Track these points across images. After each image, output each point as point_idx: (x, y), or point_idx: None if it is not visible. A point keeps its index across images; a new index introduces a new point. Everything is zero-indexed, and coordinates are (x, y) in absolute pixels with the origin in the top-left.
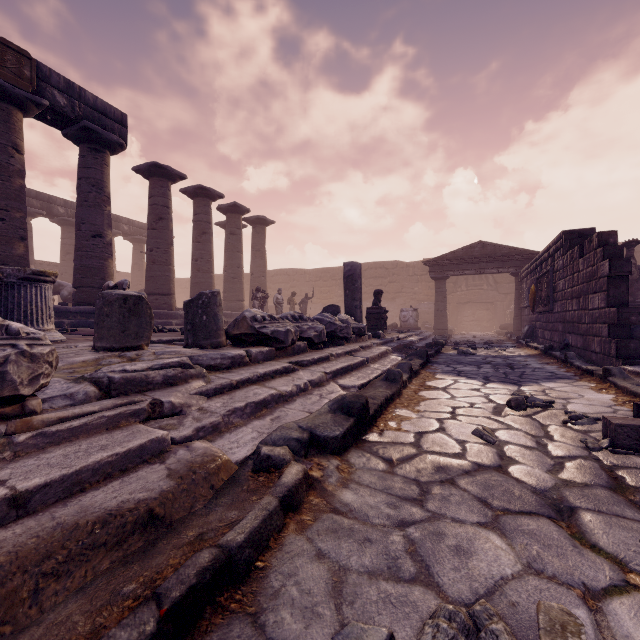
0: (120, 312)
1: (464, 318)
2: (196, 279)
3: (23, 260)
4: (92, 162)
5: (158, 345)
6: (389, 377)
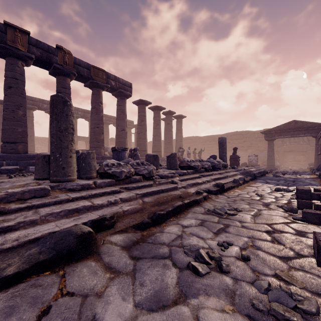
0: (152, 159)
1: (288, 160)
2: (154, 144)
3: (103, 140)
4: (121, 103)
5: None
6: (234, 181)
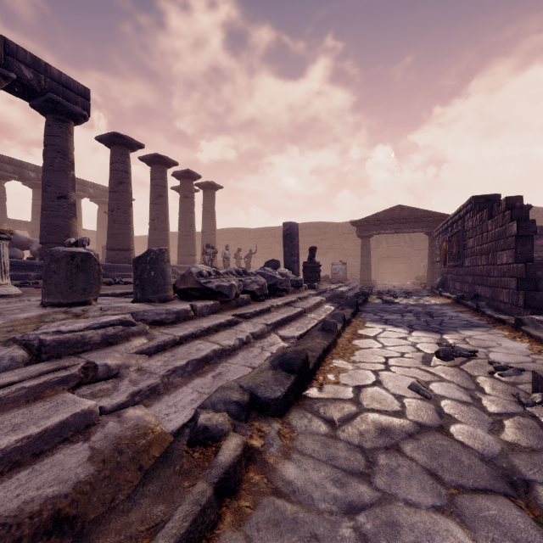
0: (67, 269)
1: (385, 270)
2: (153, 236)
3: None
4: (57, 131)
5: (110, 298)
6: (325, 327)
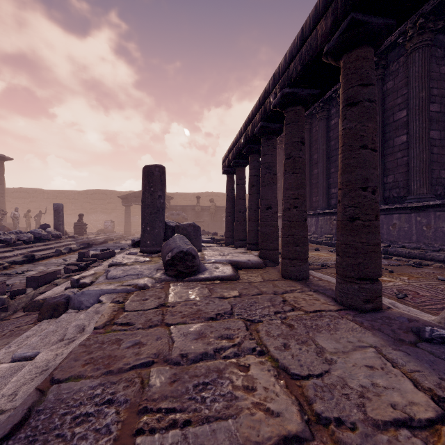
0: None
1: None
2: None
3: None
4: None
5: None
6: (56, 251)
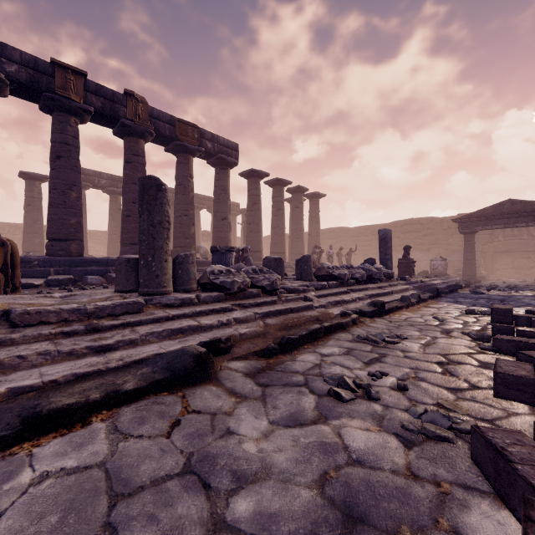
0: (274, 265)
1: (502, 266)
2: (274, 240)
3: (194, 236)
4: (222, 176)
5: None
6: (402, 299)
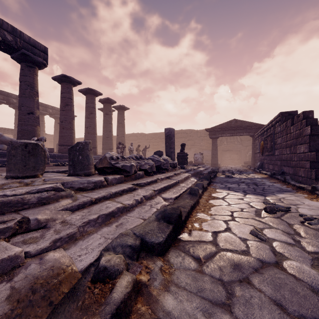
0: (22, 153)
1: (225, 158)
2: (87, 137)
3: None
4: (27, 73)
5: (54, 174)
6: (191, 192)
